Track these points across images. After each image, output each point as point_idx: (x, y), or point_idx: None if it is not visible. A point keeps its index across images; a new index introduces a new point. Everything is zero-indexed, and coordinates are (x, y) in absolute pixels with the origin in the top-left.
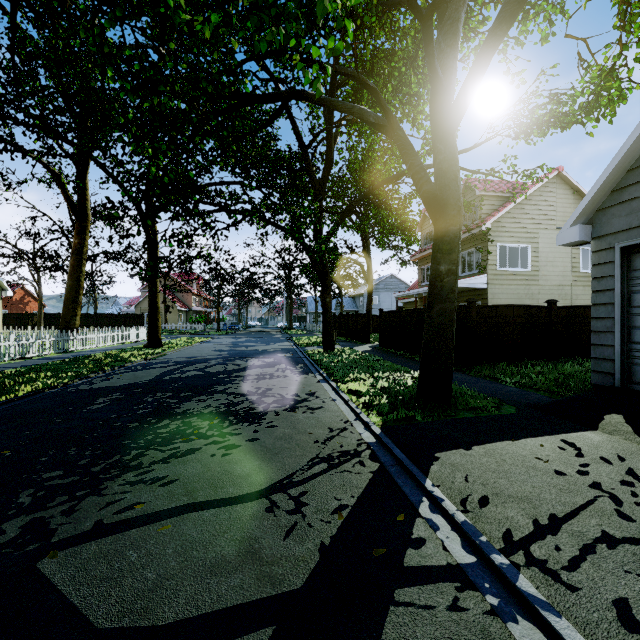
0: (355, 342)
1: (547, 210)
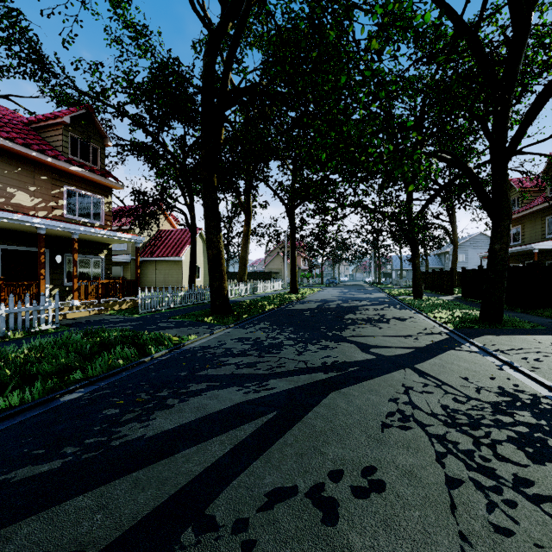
0: (440, 294)
1: None
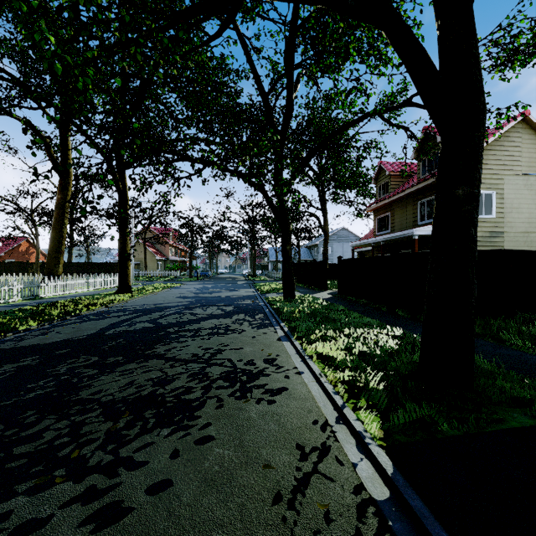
0: (313, 289)
1: (512, 155)
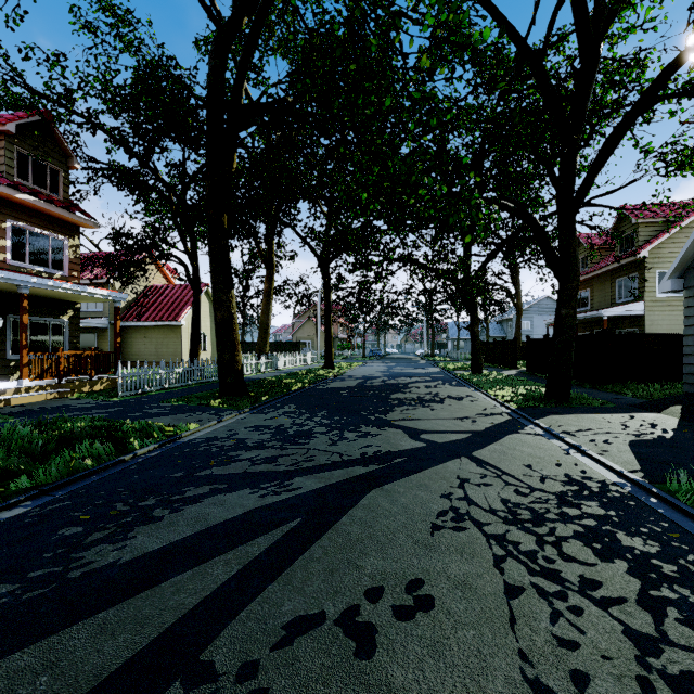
0: (502, 368)
1: None
